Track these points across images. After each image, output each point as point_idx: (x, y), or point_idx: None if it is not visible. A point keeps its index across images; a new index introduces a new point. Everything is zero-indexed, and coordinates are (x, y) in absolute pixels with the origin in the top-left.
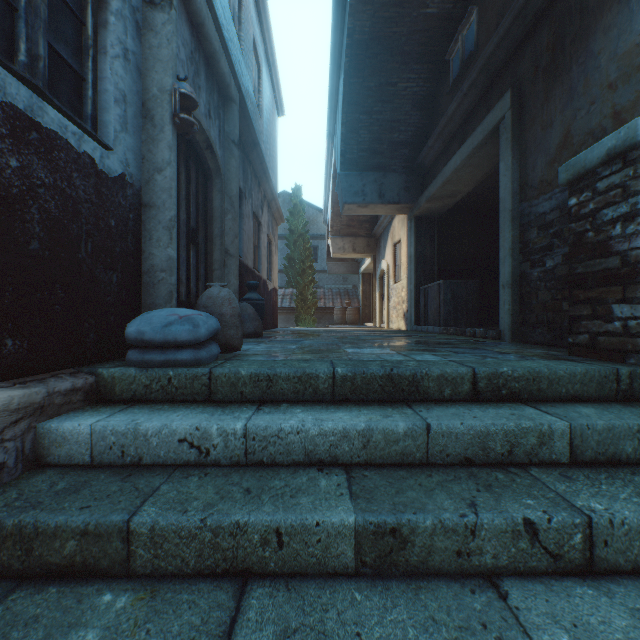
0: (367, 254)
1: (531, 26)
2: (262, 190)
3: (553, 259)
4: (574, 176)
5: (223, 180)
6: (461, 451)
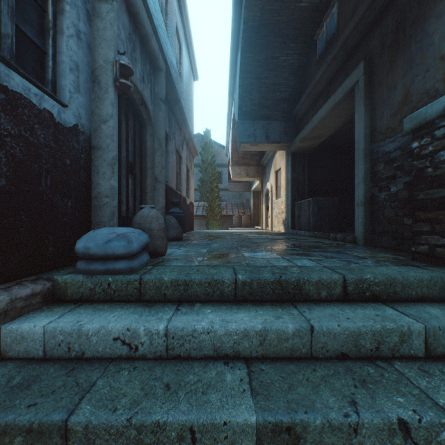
0: (256, 178)
1: (379, 14)
2: (182, 133)
3: (396, 186)
4: (416, 126)
5: (154, 127)
6: (338, 347)
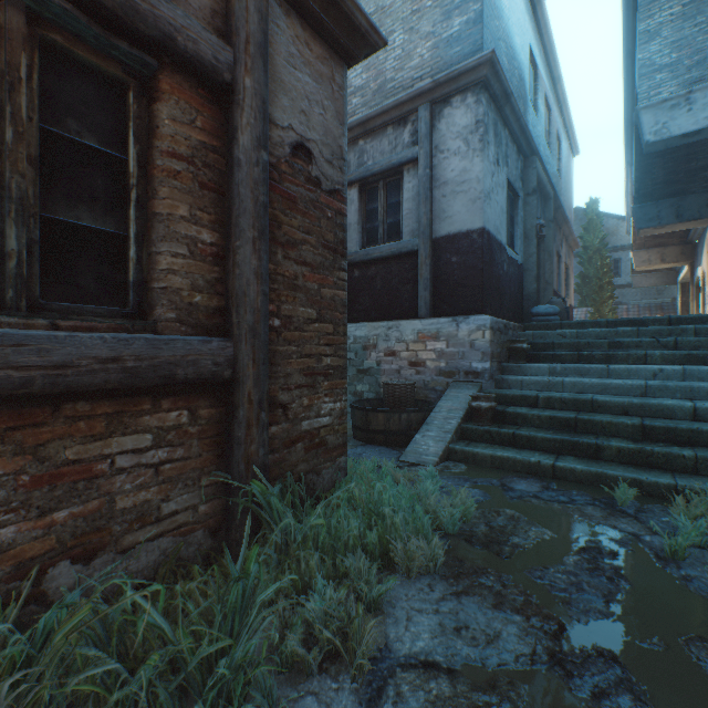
0: (680, 262)
1: None
2: (561, 231)
3: None
4: None
5: (544, 244)
6: (650, 335)
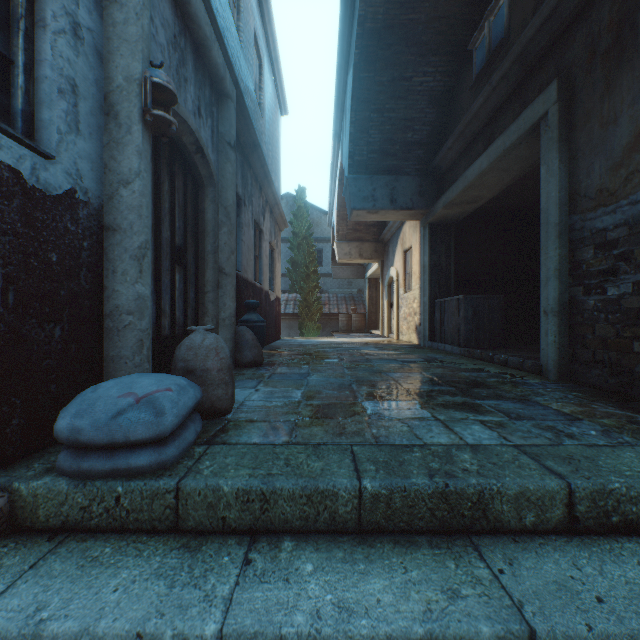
0: (374, 260)
1: (585, 2)
2: (264, 195)
3: (618, 287)
4: None
5: (217, 188)
6: None
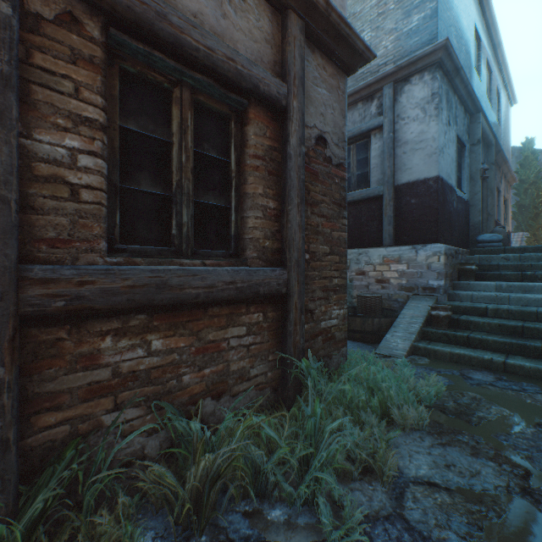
0: None
1: None
2: (500, 170)
3: None
4: None
5: (486, 183)
6: None
